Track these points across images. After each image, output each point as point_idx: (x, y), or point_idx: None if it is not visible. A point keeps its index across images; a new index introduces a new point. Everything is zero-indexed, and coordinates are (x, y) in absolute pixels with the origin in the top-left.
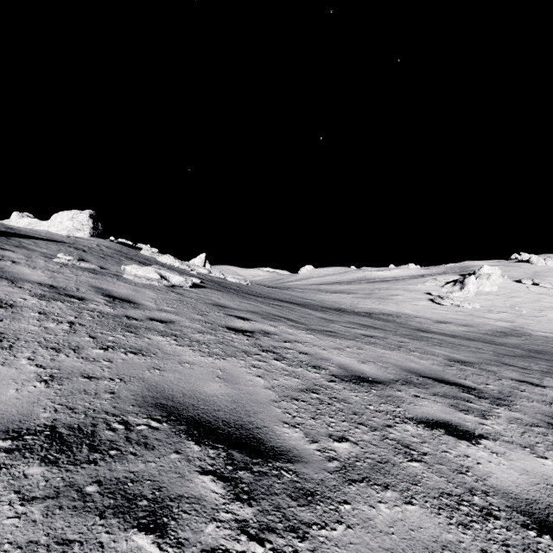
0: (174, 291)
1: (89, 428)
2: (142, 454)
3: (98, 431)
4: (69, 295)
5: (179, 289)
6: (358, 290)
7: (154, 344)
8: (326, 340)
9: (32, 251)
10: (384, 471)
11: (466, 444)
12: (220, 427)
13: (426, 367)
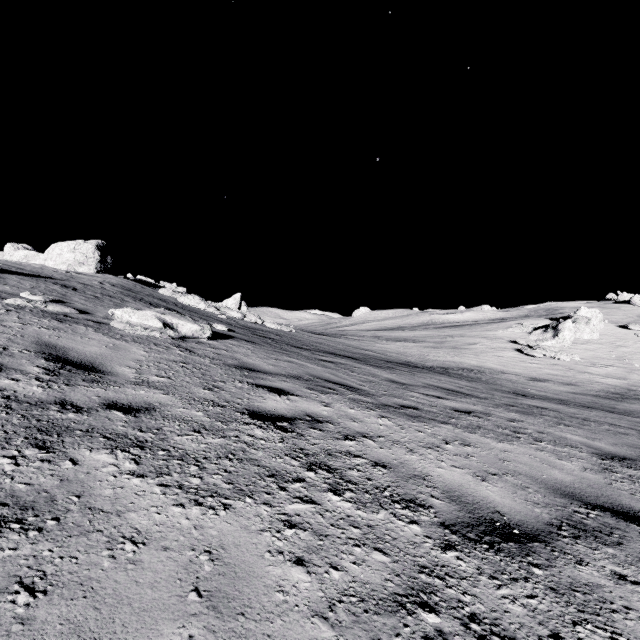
0: (181, 346)
1: None
2: None
3: None
4: None
5: (191, 341)
6: (426, 338)
7: (76, 479)
8: (410, 429)
9: None
10: None
11: None
12: None
13: (580, 479)
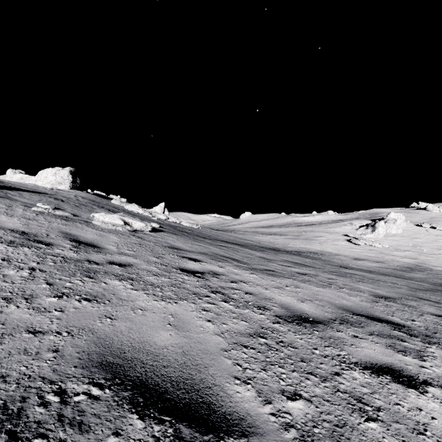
0: (135, 235)
1: (16, 404)
2: (72, 441)
3: (27, 408)
4: (38, 241)
5: (140, 233)
6: (288, 232)
7: (110, 289)
8: (267, 280)
9: (14, 200)
10: (344, 439)
11: (414, 393)
12: (168, 389)
13: (357, 304)
